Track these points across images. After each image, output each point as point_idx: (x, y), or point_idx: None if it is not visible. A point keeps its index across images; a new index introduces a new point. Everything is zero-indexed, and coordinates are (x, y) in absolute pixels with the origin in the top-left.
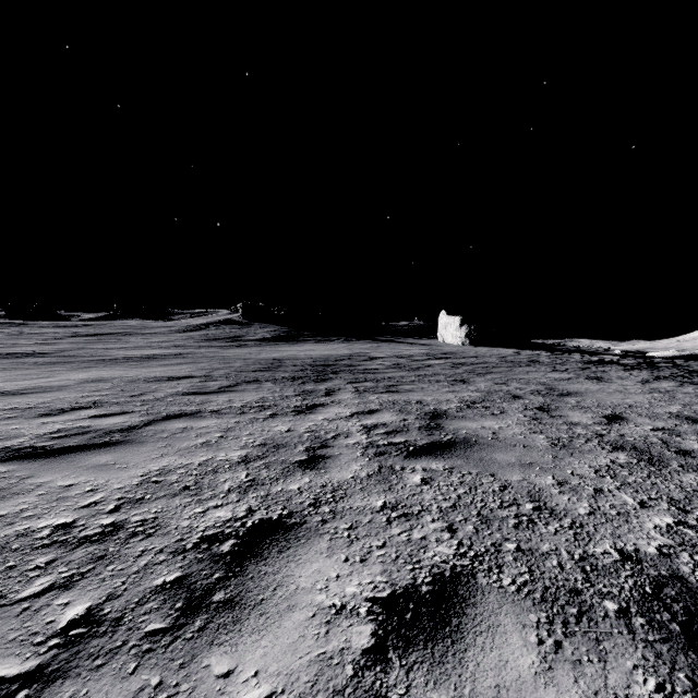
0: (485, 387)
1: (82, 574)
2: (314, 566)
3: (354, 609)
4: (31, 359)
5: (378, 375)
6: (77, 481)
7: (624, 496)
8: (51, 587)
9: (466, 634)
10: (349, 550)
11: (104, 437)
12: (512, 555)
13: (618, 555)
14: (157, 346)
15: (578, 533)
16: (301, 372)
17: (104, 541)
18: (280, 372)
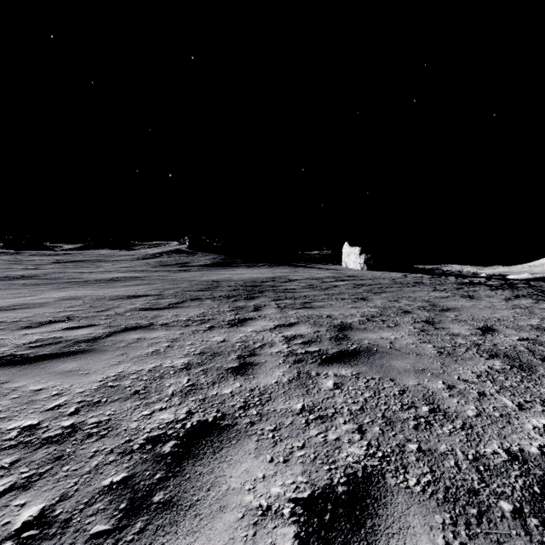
0: (381, 304)
1: (40, 474)
2: (243, 466)
3: (279, 510)
4: (20, 281)
5: (296, 294)
6: (46, 386)
7: (504, 399)
8: (12, 487)
9: (379, 536)
10: (274, 450)
11: (72, 347)
12: (414, 456)
13: (506, 455)
14: (121, 270)
15: (469, 434)
16: (234, 291)
17: (62, 442)
18: (218, 291)
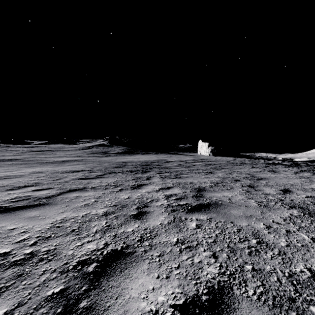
0: (222, 175)
1: (6, 287)
2: (140, 281)
3: (163, 313)
4: (9, 162)
5: (171, 170)
6: (18, 226)
7: (302, 235)
8: None
9: None
10: (159, 270)
11: (36, 201)
12: (250, 273)
13: (309, 273)
14: (69, 156)
15: (284, 258)
16: (135, 168)
17: (24, 264)
18: (125, 168)
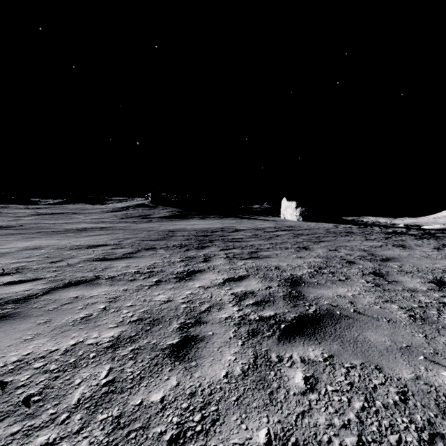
0: (323, 253)
1: None
2: None
3: None
4: None
5: (243, 243)
6: None
7: None
8: None
9: None
10: None
11: None
12: None
13: None
14: (90, 221)
15: None
16: (187, 241)
17: None
18: (172, 241)
